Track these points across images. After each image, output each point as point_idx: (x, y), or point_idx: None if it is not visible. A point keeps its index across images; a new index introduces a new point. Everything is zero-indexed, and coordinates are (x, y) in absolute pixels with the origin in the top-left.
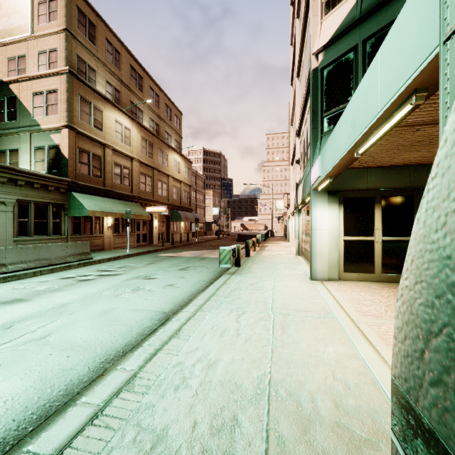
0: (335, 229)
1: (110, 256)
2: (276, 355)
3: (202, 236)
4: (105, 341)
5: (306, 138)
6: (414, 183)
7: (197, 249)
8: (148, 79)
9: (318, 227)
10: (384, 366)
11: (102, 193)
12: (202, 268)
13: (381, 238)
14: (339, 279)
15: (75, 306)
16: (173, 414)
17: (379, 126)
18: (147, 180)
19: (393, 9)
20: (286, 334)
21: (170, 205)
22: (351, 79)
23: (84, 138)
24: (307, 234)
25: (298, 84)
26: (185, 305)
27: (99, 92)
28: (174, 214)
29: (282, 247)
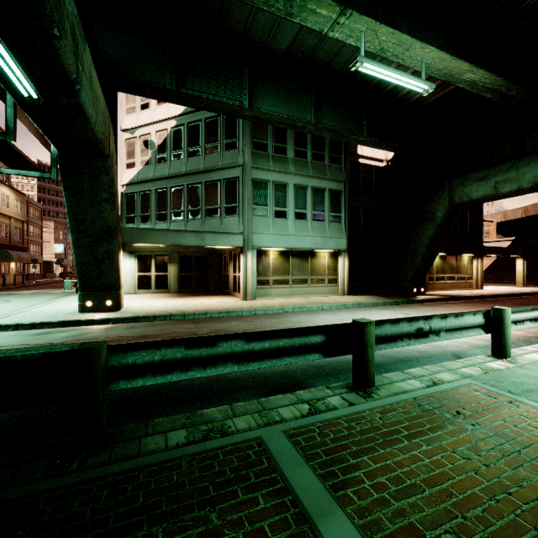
0: (133, 270)
1: None
2: None
3: (39, 279)
4: (13, 310)
5: None
6: (166, 250)
7: (40, 289)
8: None
9: (124, 268)
10: None
11: None
12: (50, 296)
13: (155, 274)
14: (135, 293)
15: None
16: (51, 308)
17: None
18: None
19: (147, 186)
20: None
21: None
22: (136, 205)
23: None
24: None
25: None
26: None
27: None
28: (2, 254)
29: None
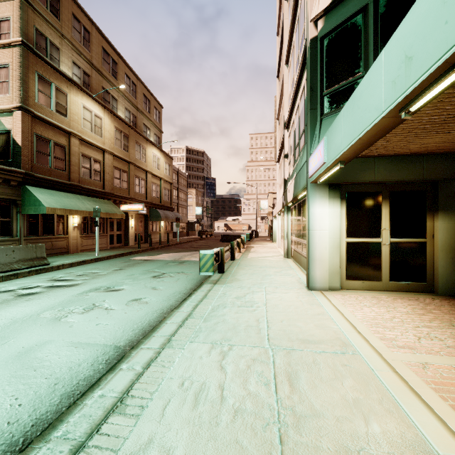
0: (336, 230)
1: (73, 260)
2: (289, 453)
3: (184, 236)
4: None
5: (298, 127)
6: (427, 175)
7: (178, 251)
8: (123, 66)
9: (317, 226)
10: None
11: (66, 187)
12: (180, 274)
13: (389, 240)
14: (341, 287)
15: None
16: None
17: None
18: (122, 175)
19: None
20: (297, 393)
21: (148, 204)
22: (359, 48)
23: (44, 123)
24: (299, 234)
25: (286, 72)
26: (151, 331)
27: (63, 72)
28: (153, 213)
29: (268, 248)
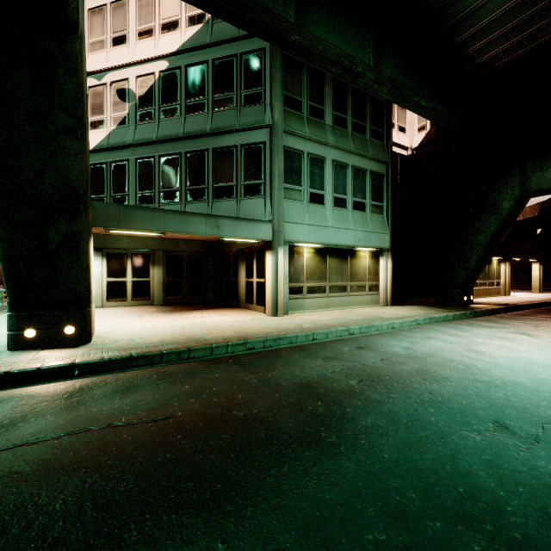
0: (99, 274)
1: None
2: None
3: None
4: None
5: None
6: (148, 247)
7: None
8: None
9: None
10: None
11: None
12: None
13: (131, 279)
14: (103, 307)
15: None
16: None
17: None
18: None
19: (123, 154)
20: None
21: None
22: (104, 181)
23: None
24: None
25: None
26: None
27: None
28: None
29: None
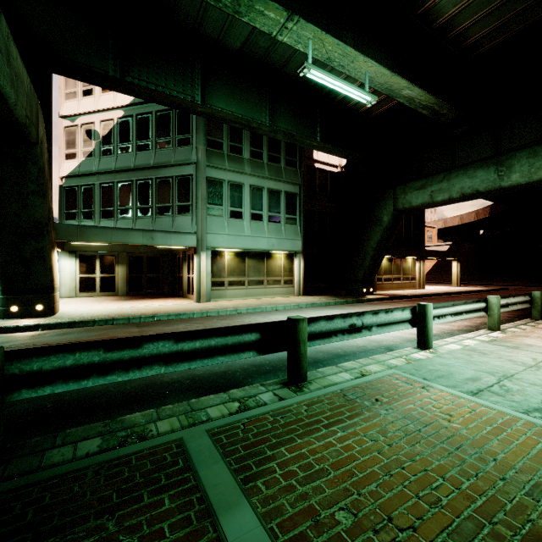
0: (73, 271)
1: None
2: None
3: None
4: None
5: None
6: (113, 250)
7: None
8: None
9: (63, 270)
10: None
11: None
12: None
13: (100, 275)
14: (77, 297)
15: None
16: None
17: None
18: None
19: (90, 179)
20: None
21: None
22: (77, 200)
23: None
24: None
25: None
26: None
27: None
28: None
29: None
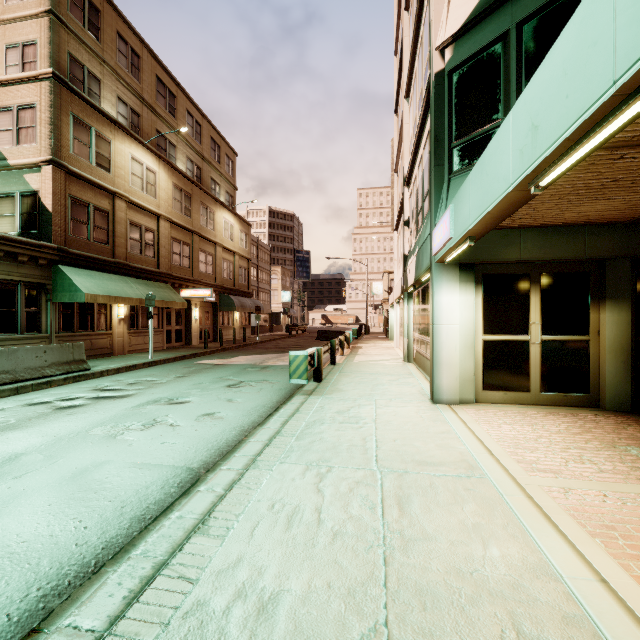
0: (470, 324)
1: (120, 365)
2: (394, 573)
3: (266, 332)
4: (64, 541)
5: (422, 185)
6: (590, 252)
7: (258, 352)
8: (184, 100)
9: (445, 320)
10: (605, 594)
11: (109, 267)
12: (264, 383)
13: (540, 337)
14: (476, 400)
15: (32, 459)
16: None
17: (606, 119)
18: (183, 249)
19: None
20: (408, 517)
21: (218, 288)
22: (498, 87)
23: (81, 181)
24: (422, 330)
25: (407, 109)
26: (229, 452)
27: (105, 111)
28: (224, 300)
29: (383, 349)
